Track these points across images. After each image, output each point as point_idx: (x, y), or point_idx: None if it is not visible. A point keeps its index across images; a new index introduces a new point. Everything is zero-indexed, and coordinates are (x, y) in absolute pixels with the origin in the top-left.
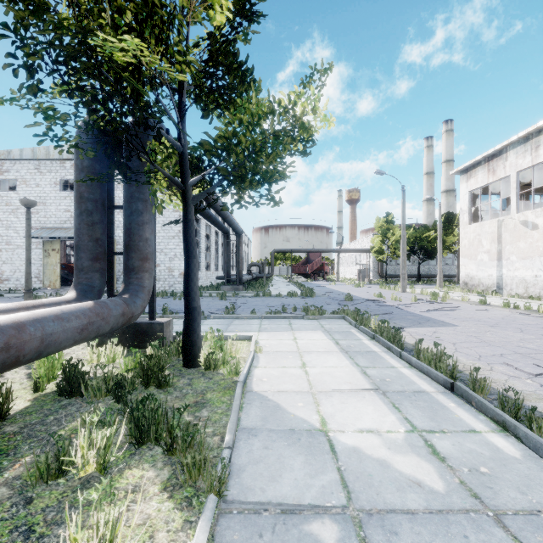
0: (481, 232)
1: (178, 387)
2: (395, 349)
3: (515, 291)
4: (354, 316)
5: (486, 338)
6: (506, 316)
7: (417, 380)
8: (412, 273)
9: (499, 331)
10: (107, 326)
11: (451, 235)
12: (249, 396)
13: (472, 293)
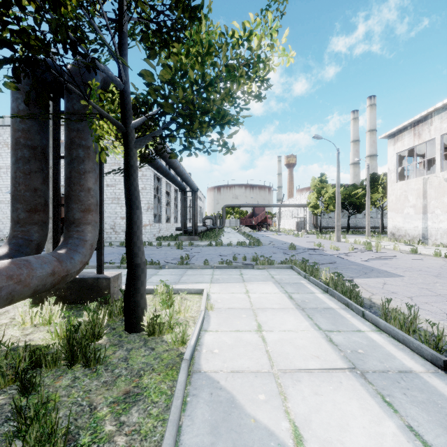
0: (407, 189)
1: (111, 364)
2: (356, 307)
3: (440, 241)
4: (302, 267)
5: (440, 291)
6: (443, 266)
7: (394, 352)
8: (342, 225)
9: (446, 282)
10: (26, 289)
11: (376, 192)
12: (196, 381)
13: (399, 242)
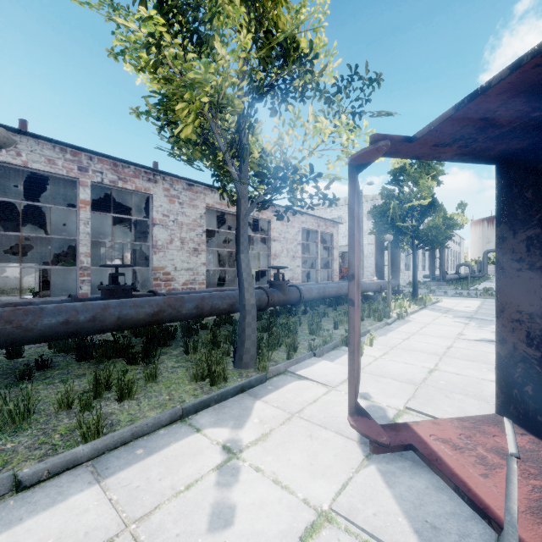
0: None
1: None
2: None
3: None
4: None
5: None
6: None
7: None
8: None
9: None
10: (392, 286)
11: None
12: (433, 305)
13: None
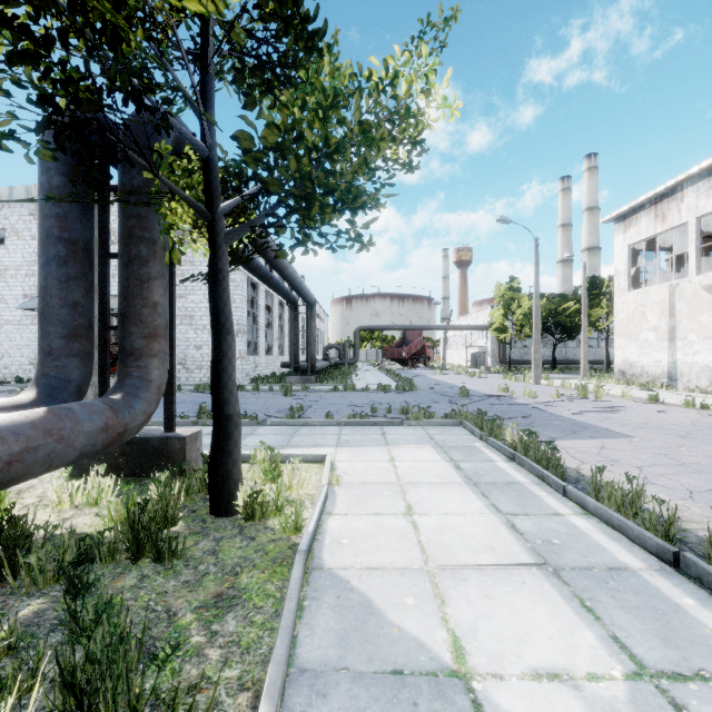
0: (645, 302)
1: (193, 558)
2: (555, 481)
3: (695, 383)
4: (477, 422)
5: (685, 459)
6: (696, 421)
7: (605, 542)
8: (544, 358)
9: (698, 445)
10: (70, 451)
11: (598, 307)
12: (317, 580)
13: (632, 385)
